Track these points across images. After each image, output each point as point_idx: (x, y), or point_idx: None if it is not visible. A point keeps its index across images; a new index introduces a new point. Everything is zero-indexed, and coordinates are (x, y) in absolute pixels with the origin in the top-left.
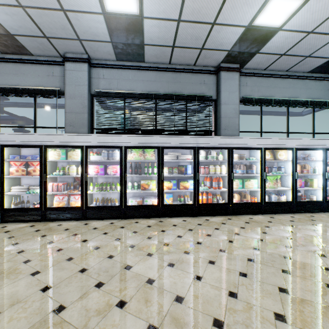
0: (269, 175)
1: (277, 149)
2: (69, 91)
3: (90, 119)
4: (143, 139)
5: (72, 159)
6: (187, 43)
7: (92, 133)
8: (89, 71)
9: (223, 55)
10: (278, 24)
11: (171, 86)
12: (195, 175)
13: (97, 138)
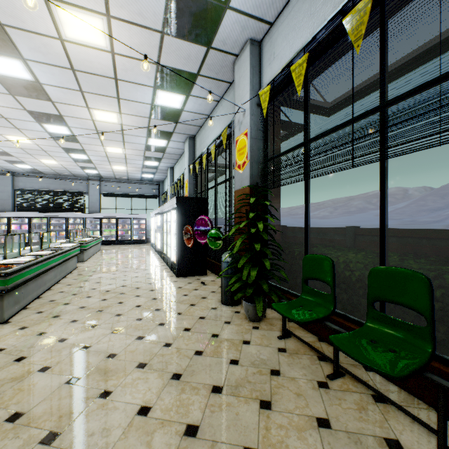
0: (105, 229)
1: (109, 218)
2: (1, 189)
3: (14, 202)
4: (40, 214)
5: (3, 222)
6: (63, 173)
7: (15, 209)
8: (13, 179)
9: (87, 175)
10: (97, 173)
11: (63, 186)
12: (66, 229)
13: (16, 213)
